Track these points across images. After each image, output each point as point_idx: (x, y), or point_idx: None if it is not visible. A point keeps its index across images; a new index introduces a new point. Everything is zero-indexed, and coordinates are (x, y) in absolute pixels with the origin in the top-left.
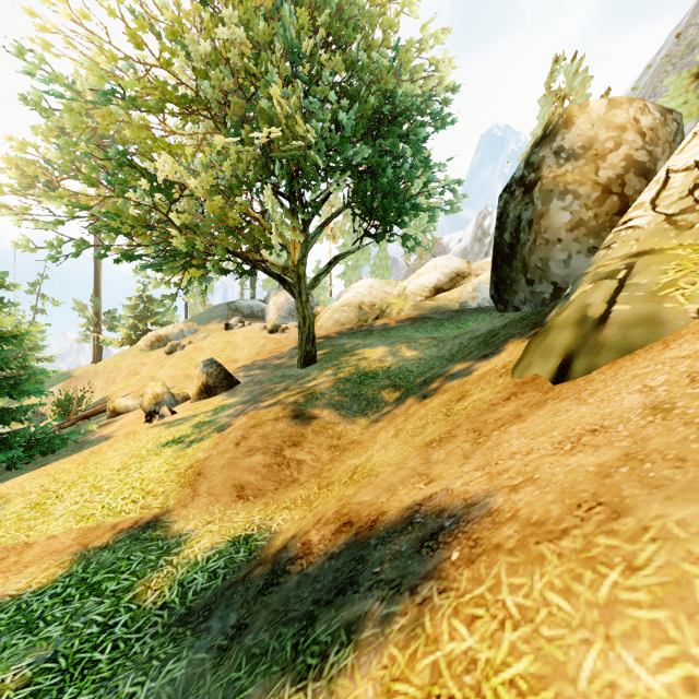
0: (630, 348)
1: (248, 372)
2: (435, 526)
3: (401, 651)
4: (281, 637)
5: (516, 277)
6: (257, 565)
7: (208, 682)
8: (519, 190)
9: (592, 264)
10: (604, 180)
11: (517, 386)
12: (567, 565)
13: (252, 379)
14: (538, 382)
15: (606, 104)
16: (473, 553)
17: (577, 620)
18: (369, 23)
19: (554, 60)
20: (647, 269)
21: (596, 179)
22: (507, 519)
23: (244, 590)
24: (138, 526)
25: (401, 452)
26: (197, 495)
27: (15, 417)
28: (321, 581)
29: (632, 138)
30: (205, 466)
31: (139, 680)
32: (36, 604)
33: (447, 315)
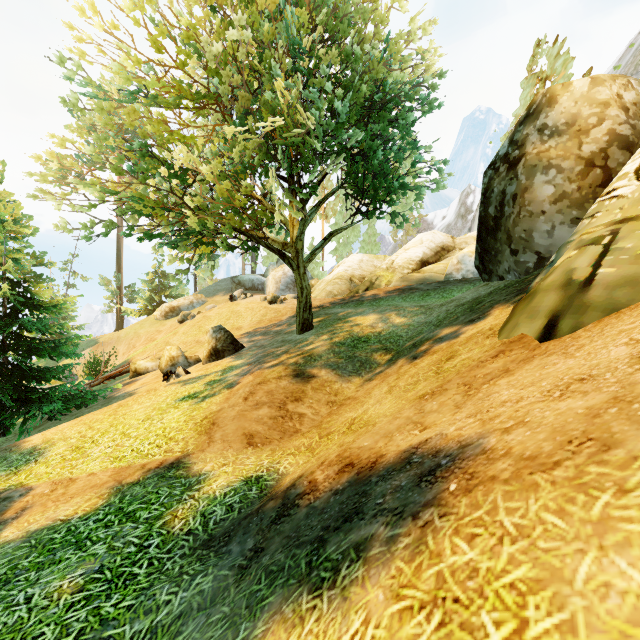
0: (616, 308)
1: (251, 338)
2: (432, 464)
3: (407, 564)
4: (295, 556)
5: (500, 248)
6: (268, 500)
7: (232, 593)
8: (503, 167)
9: (576, 233)
10: (587, 154)
11: (504, 344)
12: (560, 490)
13: (255, 344)
14: (525, 341)
15: (589, 82)
16: (470, 484)
17: (571, 534)
18: (363, 18)
19: (536, 44)
20: (631, 234)
21: (580, 153)
22: (501, 455)
23: (258, 520)
24: (163, 467)
25: (395, 405)
26: (212, 441)
27: (55, 375)
28: (328, 512)
29: (616, 113)
30: (219, 417)
31: (173, 590)
32: (83, 527)
33: (433, 285)
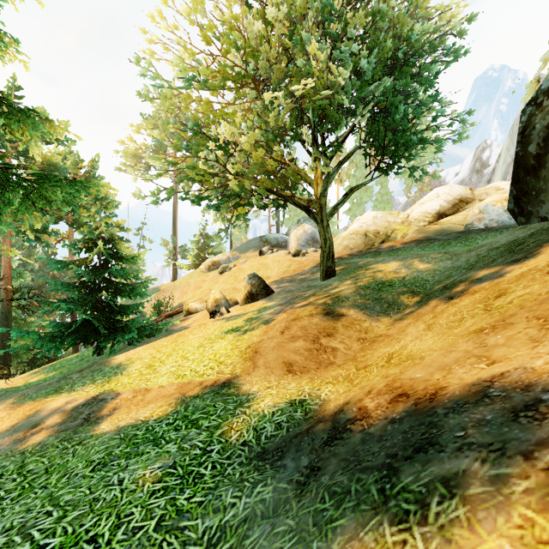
0: None
1: (279, 285)
2: (526, 399)
3: (539, 514)
4: (361, 481)
5: (544, 187)
6: (317, 422)
7: (294, 507)
8: (548, 100)
9: None
10: None
11: None
12: None
13: (284, 289)
14: None
15: None
16: None
17: None
18: None
19: None
20: None
21: None
22: None
23: (309, 440)
24: (217, 385)
25: (441, 341)
26: (256, 367)
27: (132, 311)
28: (389, 440)
29: None
30: (260, 347)
31: (236, 495)
32: (158, 428)
33: (452, 235)
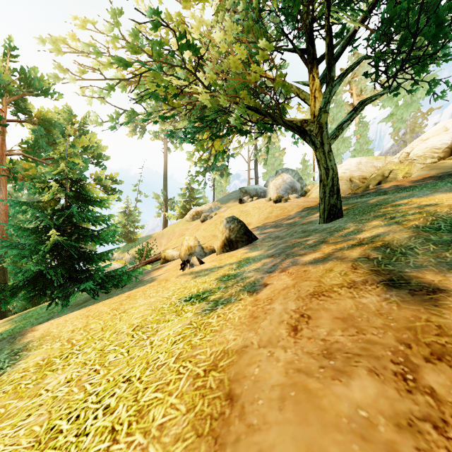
0: None
1: (262, 231)
2: None
3: None
4: None
5: None
6: None
7: None
8: None
9: None
10: None
11: None
12: None
13: (269, 235)
14: None
15: None
16: None
17: None
18: None
19: None
20: None
21: None
22: None
23: None
24: None
25: None
26: None
27: (101, 259)
28: None
29: None
30: (241, 377)
31: None
32: None
33: None
